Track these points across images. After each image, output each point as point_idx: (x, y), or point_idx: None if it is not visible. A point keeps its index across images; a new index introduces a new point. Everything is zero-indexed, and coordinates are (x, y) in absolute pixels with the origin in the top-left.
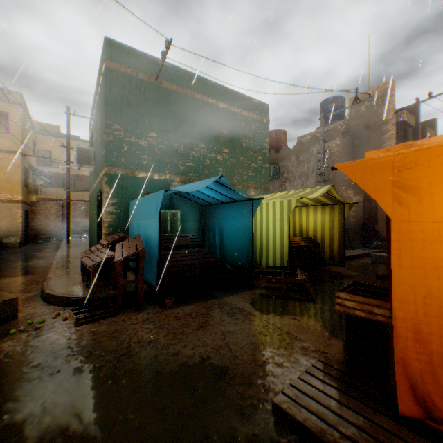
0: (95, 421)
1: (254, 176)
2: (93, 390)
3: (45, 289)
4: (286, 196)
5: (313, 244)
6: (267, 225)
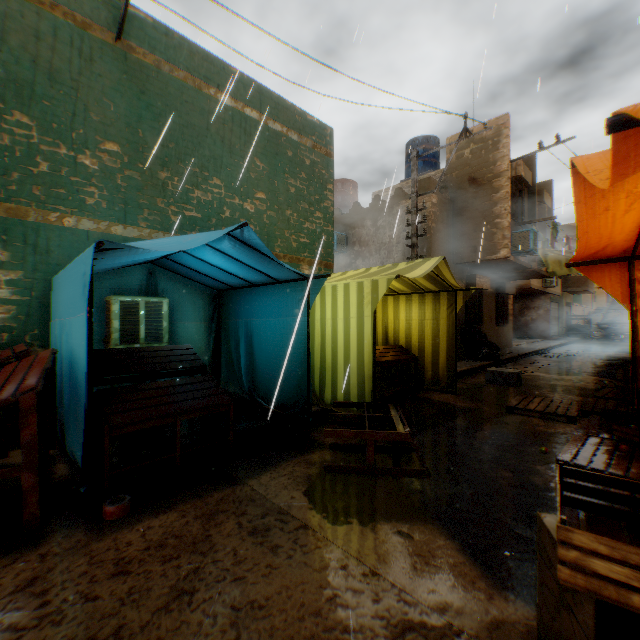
0: None
1: (309, 243)
2: None
3: None
4: (366, 274)
5: (408, 358)
6: (334, 327)
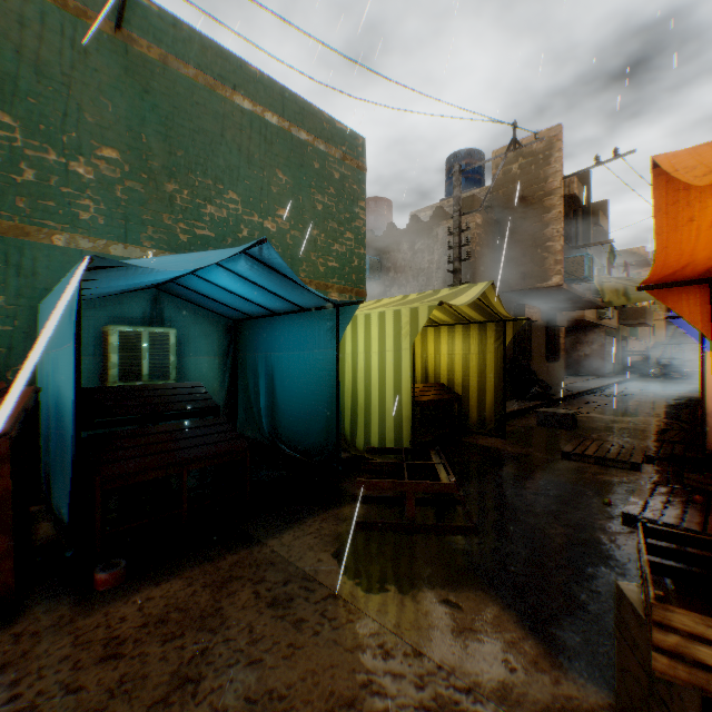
0: None
1: (338, 268)
2: None
3: None
4: (404, 302)
5: (451, 397)
6: (367, 362)
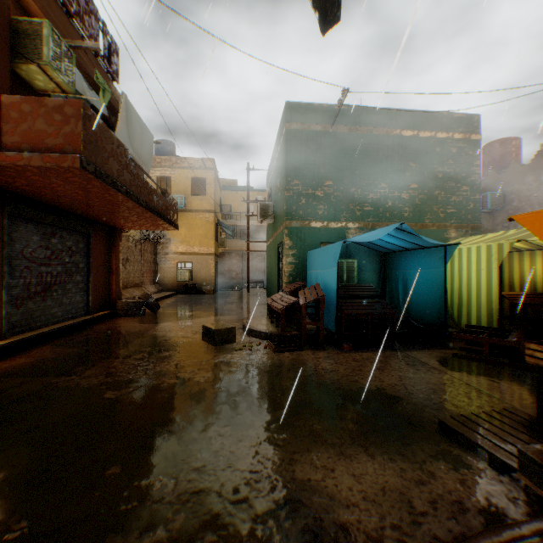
0: (301, 401)
1: (455, 212)
2: (296, 387)
3: (246, 325)
4: (497, 238)
5: None
6: (467, 276)
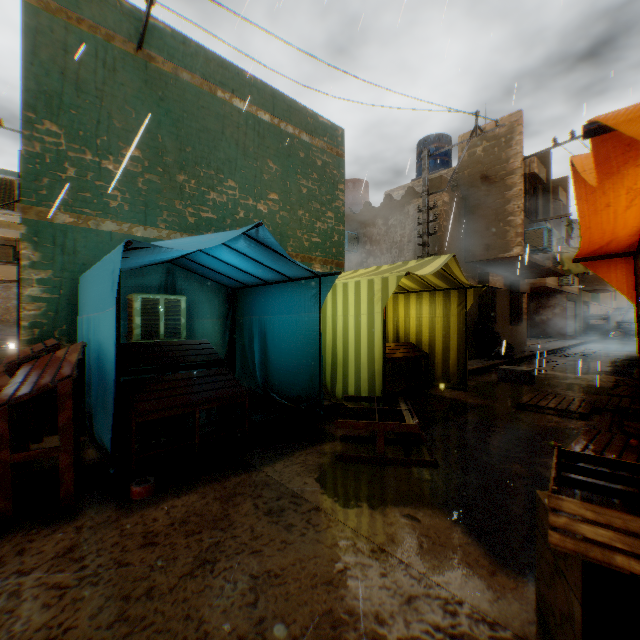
0: None
1: (321, 243)
2: None
3: None
4: (376, 272)
5: (418, 355)
6: (345, 324)
